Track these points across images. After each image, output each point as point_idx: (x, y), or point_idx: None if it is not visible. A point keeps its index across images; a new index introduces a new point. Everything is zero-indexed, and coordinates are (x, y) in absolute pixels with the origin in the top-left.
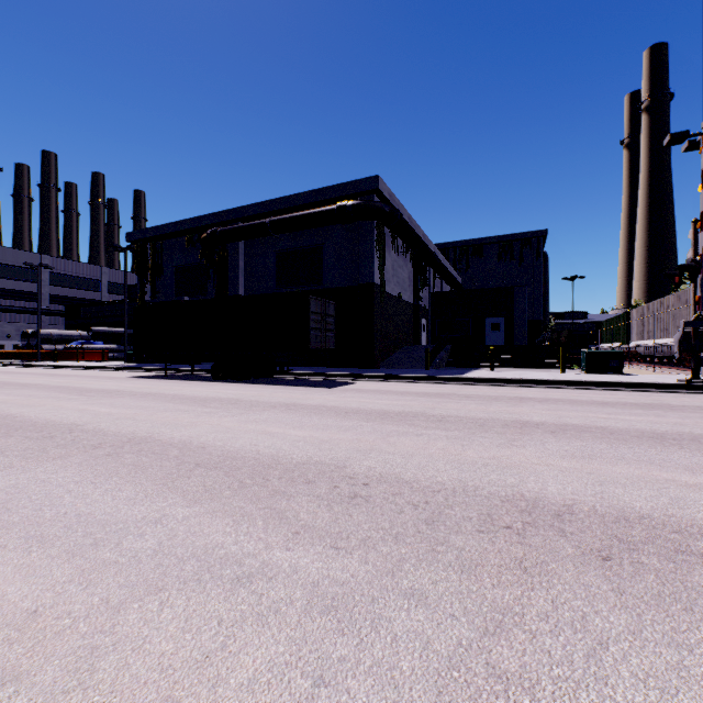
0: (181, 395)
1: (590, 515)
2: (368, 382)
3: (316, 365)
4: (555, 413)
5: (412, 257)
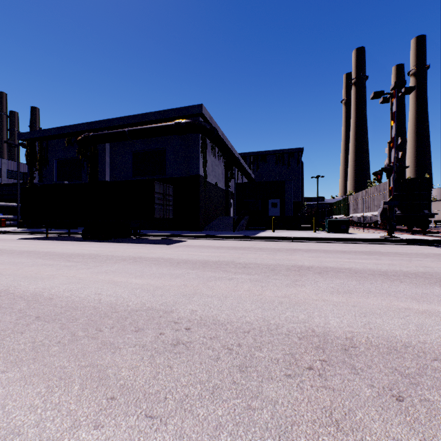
0: (52, 252)
1: (369, 347)
2: (195, 240)
3: (161, 229)
4: (317, 259)
5: (224, 160)
